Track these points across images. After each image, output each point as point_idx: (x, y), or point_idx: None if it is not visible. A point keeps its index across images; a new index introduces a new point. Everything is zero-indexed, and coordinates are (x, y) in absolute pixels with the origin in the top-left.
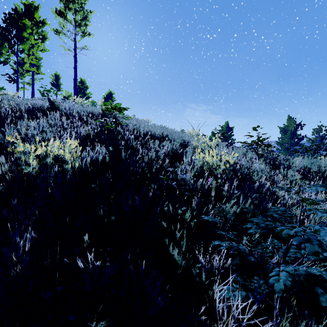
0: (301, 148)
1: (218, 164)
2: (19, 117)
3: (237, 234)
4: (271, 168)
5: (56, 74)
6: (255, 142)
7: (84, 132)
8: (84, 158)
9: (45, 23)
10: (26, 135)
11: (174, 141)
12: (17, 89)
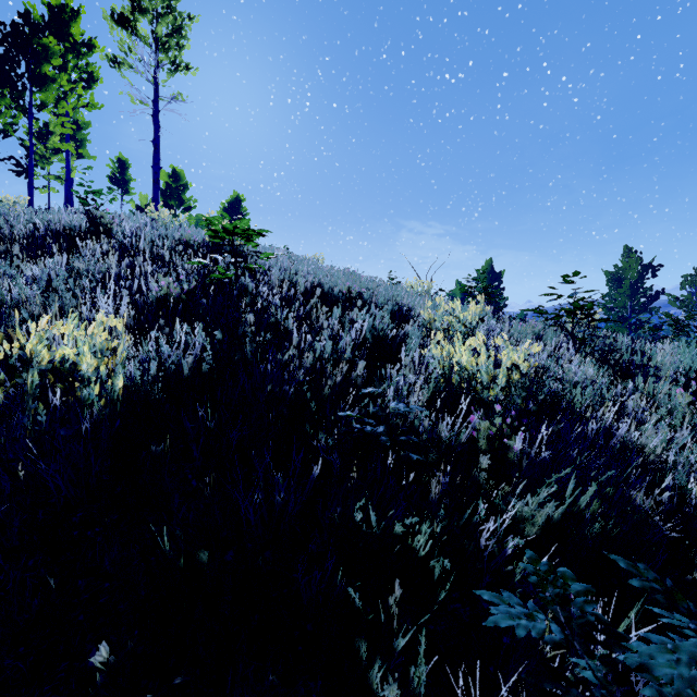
0: (666, 321)
1: (492, 374)
2: (3, 253)
3: (615, 681)
4: (610, 375)
5: (122, 159)
6: (568, 312)
7: (155, 291)
8: (145, 361)
9: (95, 46)
10: (2, 300)
11: (378, 307)
12: (30, 190)
